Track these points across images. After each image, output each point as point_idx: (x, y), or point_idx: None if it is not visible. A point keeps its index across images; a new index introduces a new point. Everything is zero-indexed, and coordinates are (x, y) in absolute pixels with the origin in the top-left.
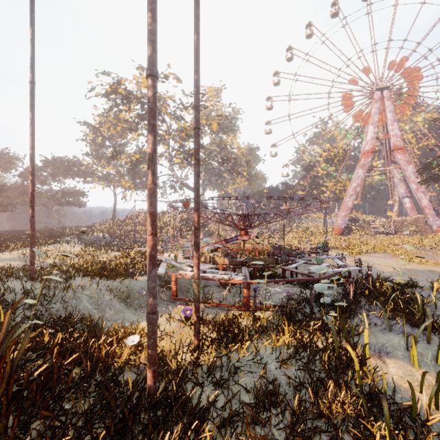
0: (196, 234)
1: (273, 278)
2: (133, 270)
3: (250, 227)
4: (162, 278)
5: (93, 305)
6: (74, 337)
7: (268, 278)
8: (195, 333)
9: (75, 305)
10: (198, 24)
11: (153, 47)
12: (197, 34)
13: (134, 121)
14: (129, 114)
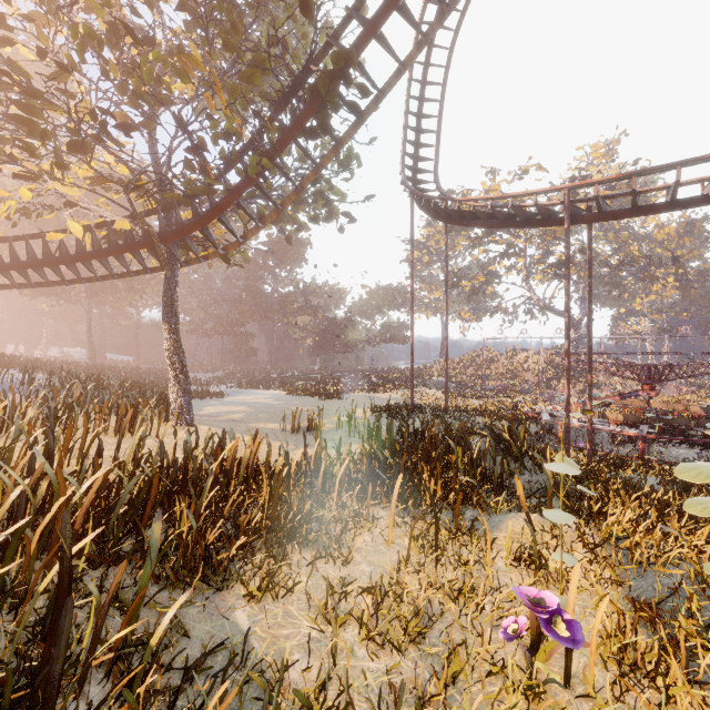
0: (589, 389)
1: (688, 443)
2: (518, 415)
3: (657, 381)
4: (544, 426)
5: None
6: None
7: (679, 442)
8: (588, 457)
9: None
10: (591, 244)
11: (568, 297)
12: (590, 251)
13: (481, 238)
14: (473, 229)
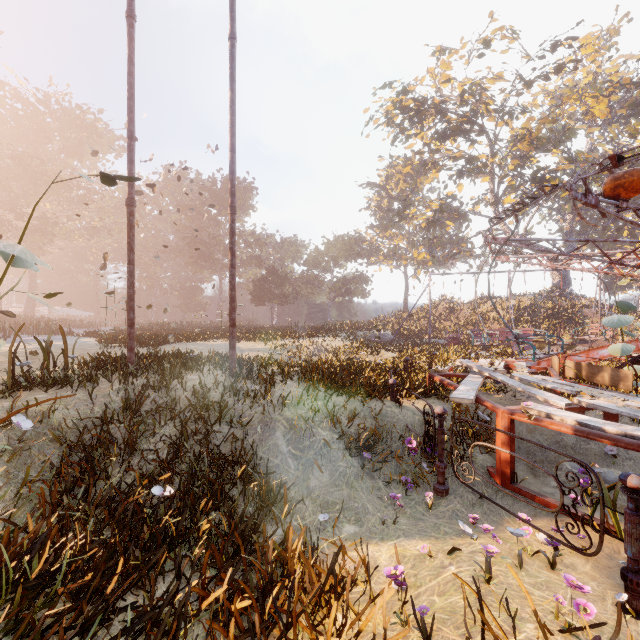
0: None
1: None
2: (393, 381)
3: None
4: (469, 412)
5: (291, 446)
6: (201, 528)
7: None
8: None
9: (259, 436)
10: None
11: None
12: None
13: (429, 146)
14: (422, 140)
